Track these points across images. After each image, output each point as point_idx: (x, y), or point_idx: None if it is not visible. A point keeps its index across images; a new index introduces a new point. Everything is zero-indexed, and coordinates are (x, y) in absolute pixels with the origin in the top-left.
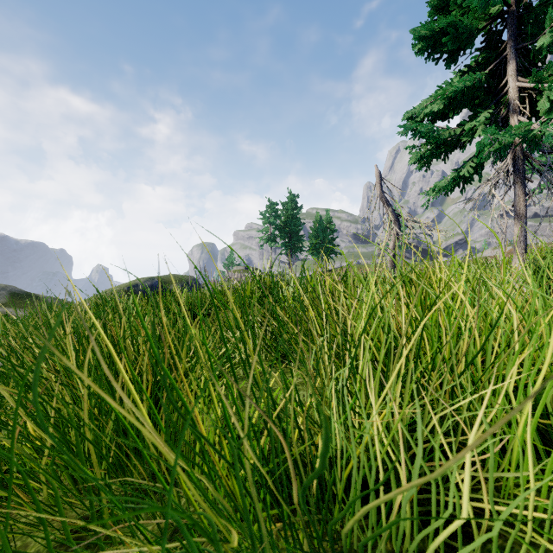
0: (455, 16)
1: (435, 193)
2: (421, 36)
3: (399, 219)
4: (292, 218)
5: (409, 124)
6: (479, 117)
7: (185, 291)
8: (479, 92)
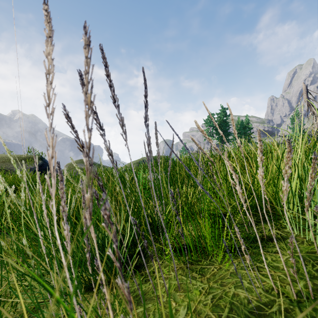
0: None
1: None
2: None
3: None
4: (223, 122)
5: None
6: None
7: None
8: None
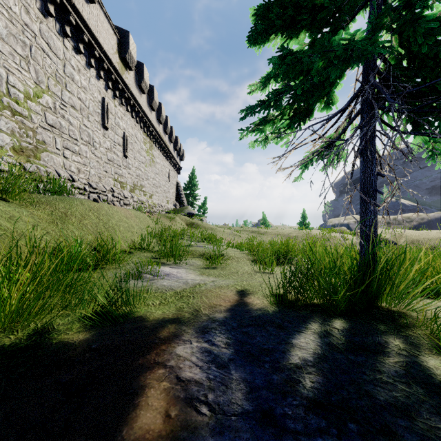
0: None
1: None
2: None
3: None
4: None
5: None
6: None
7: None
8: None
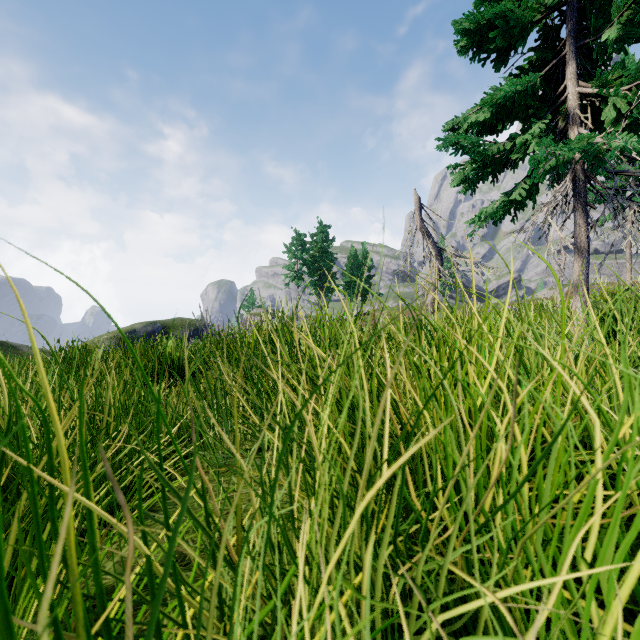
0: (505, 6)
1: (482, 221)
2: (464, 30)
3: (442, 254)
4: (323, 252)
5: (449, 136)
6: (533, 128)
7: (172, 341)
8: (534, 99)
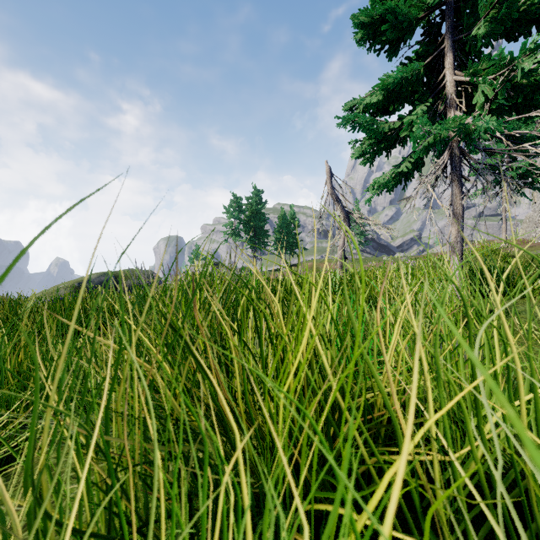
0: (394, 3)
1: (376, 189)
2: (360, 23)
3: (349, 217)
4: (257, 213)
5: (347, 115)
6: (417, 110)
7: None
8: (419, 85)
